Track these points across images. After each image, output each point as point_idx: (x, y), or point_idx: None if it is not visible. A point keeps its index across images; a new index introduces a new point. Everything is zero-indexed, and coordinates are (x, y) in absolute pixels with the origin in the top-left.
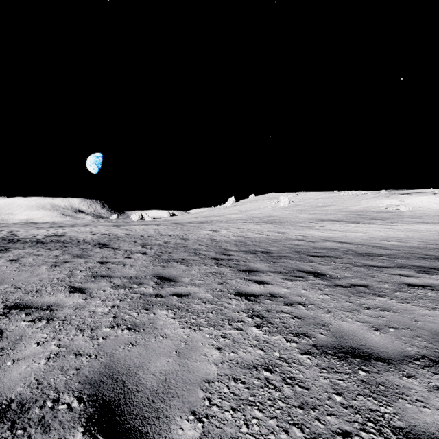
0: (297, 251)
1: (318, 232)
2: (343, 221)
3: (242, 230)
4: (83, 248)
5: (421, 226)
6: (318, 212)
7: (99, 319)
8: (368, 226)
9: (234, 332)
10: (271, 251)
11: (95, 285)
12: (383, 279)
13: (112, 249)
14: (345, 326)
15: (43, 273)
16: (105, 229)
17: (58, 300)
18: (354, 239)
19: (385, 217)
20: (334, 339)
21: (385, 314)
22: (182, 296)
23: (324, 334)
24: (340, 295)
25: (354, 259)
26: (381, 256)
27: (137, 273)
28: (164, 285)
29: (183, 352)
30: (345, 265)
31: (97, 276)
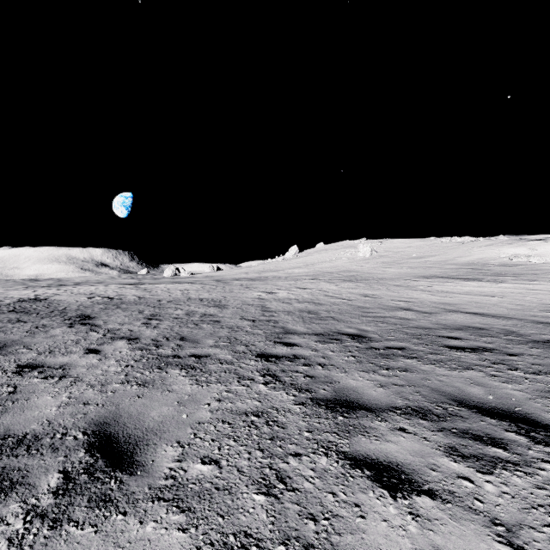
0: (415, 334)
1: (427, 296)
2: (455, 277)
3: (310, 291)
4: (39, 326)
5: None
6: (414, 266)
7: None
8: (498, 286)
9: None
10: (367, 334)
11: None
12: None
13: (86, 328)
14: None
15: None
16: (116, 289)
17: None
18: (493, 308)
19: (516, 271)
20: None
21: None
22: None
23: None
24: None
25: (549, 359)
26: None
27: (58, 415)
28: (78, 496)
29: None
30: None
31: None
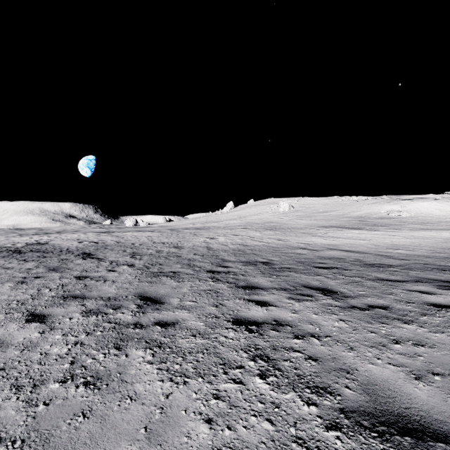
0: (301, 261)
1: (321, 240)
2: (345, 227)
3: (241, 237)
4: (63, 259)
5: (425, 233)
6: (319, 218)
7: (50, 366)
8: (372, 233)
9: (231, 387)
10: (272, 261)
11: (61, 310)
12: (403, 297)
13: (96, 260)
14: (376, 373)
15: (3, 293)
16: (95, 236)
17: (6, 335)
18: (359, 247)
19: (388, 223)
20: (366, 398)
21: (421, 351)
22: (167, 326)
23: (351, 388)
24: (359, 322)
25: (364, 271)
26: (392, 268)
27: (118, 292)
28: (147, 308)
29: (156, 431)
30: (356, 278)
31: (69, 296)
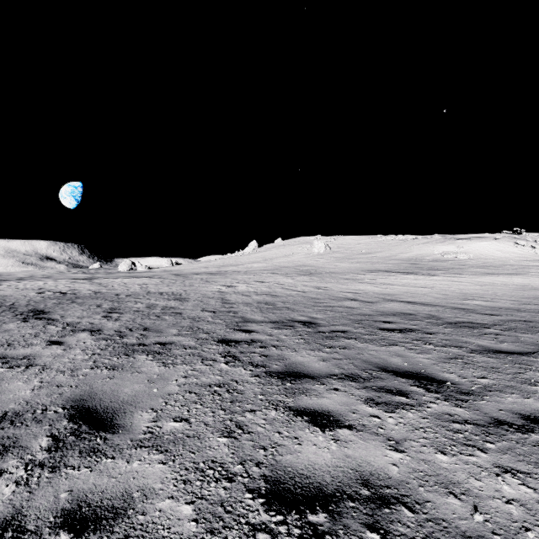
0: (357, 320)
1: (371, 288)
2: (396, 271)
3: (268, 284)
4: None
5: (494, 278)
6: (363, 261)
7: None
8: (431, 279)
9: None
10: (317, 321)
11: None
12: None
13: (43, 322)
14: None
15: None
16: (67, 284)
17: None
18: (423, 297)
19: (446, 266)
20: None
21: None
22: (92, 530)
23: None
24: None
25: (456, 335)
26: (488, 328)
27: (34, 396)
28: (70, 450)
29: None
30: (453, 350)
31: None
